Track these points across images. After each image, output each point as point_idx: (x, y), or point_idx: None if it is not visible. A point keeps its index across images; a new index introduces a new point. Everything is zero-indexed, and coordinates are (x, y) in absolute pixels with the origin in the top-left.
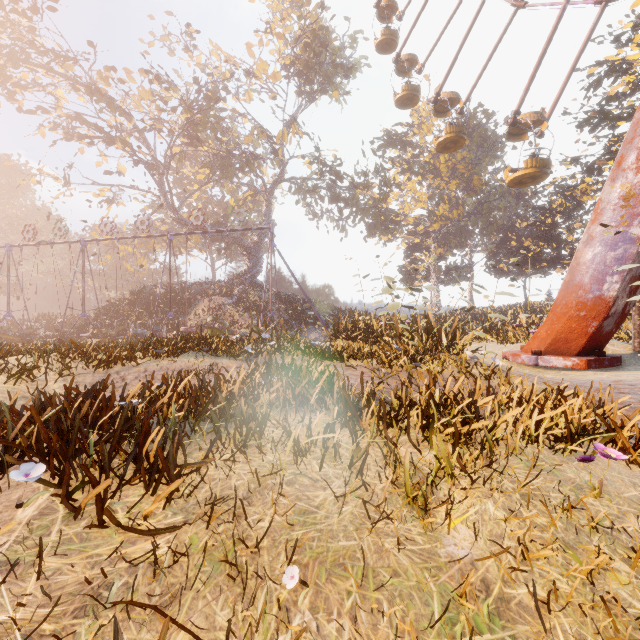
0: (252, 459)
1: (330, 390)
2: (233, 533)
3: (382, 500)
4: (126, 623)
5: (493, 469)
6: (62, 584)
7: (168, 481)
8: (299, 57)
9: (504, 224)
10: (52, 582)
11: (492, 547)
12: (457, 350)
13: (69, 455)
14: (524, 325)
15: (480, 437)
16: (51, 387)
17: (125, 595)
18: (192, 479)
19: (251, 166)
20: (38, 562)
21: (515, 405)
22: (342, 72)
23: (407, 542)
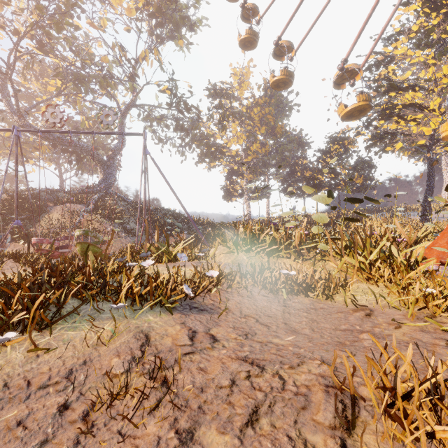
0: None
1: None
2: None
3: None
4: None
5: None
6: None
7: None
8: None
9: (290, 161)
10: None
11: None
12: None
13: None
14: (378, 233)
15: None
16: None
17: None
18: None
19: (108, 83)
20: None
21: None
22: (189, 24)
23: None
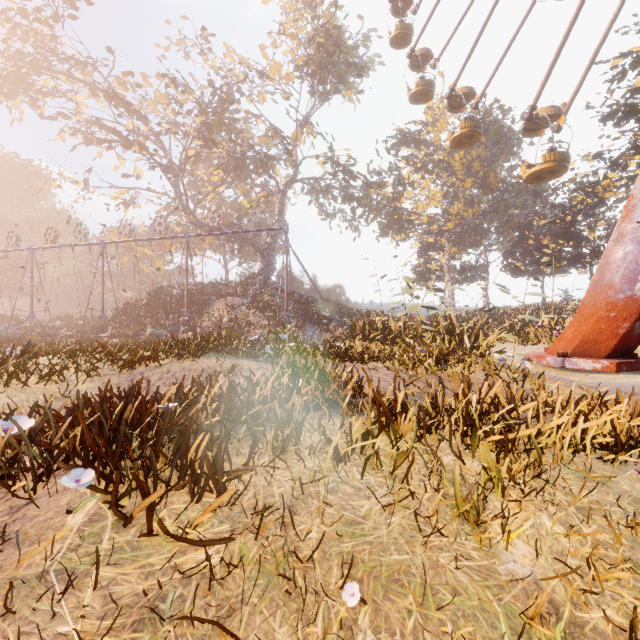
0: (291, 465)
1: (360, 393)
2: (284, 544)
3: (430, 511)
4: (185, 638)
5: (544, 480)
6: (118, 595)
7: (211, 488)
8: (312, 57)
9: (521, 222)
10: (108, 593)
11: (555, 565)
12: (480, 352)
13: (115, 460)
14: (547, 326)
15: (522, 445)
16: (80, 388)
17: (181, 608)
18: (233, 486)
19: (265, 167)
20: (93, 571)
21: (551, 410)
22: (355, 71)
23: (462, 557)
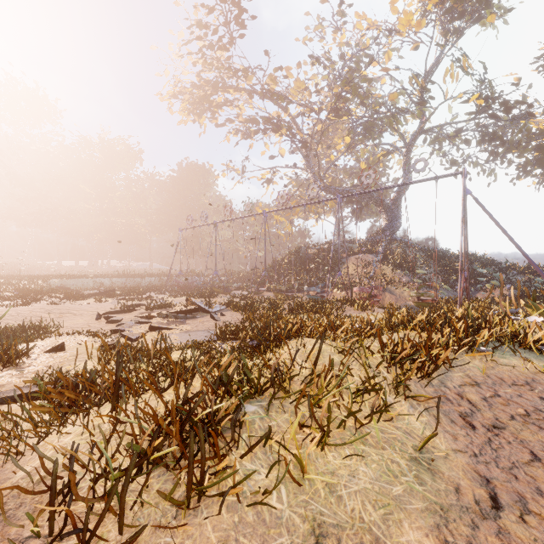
0: None
1: None
2: None
3: None
4: None
5: None
6: None
7: None
8: None
9: None
10: None
11: None
12: None
13: None
14: None
15: None
16: (414, 424)
17: None
18: None
19: (397, 121)
20: None
21: None
22: None
23: None
